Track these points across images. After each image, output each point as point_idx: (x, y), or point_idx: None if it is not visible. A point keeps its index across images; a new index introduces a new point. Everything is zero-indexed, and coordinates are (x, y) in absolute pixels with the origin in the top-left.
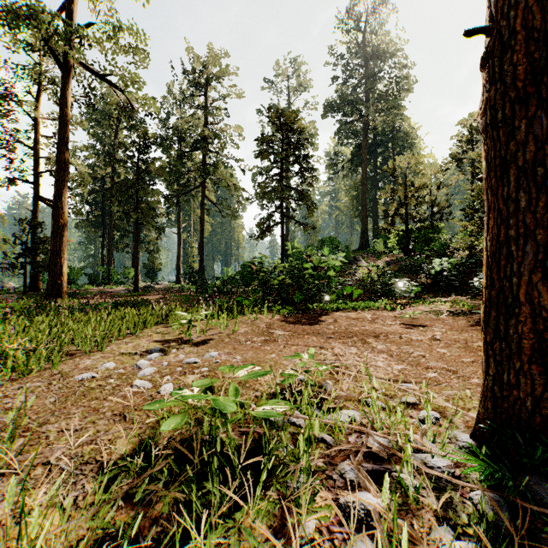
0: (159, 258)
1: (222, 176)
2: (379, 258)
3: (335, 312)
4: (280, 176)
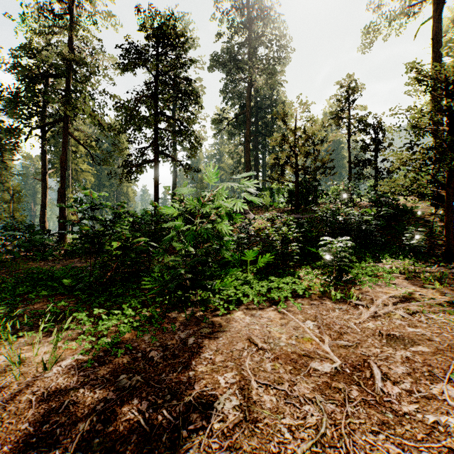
0: (22, 208)
1: (87, 108)
2: (267, 210)
3: (232, 310)
4: (151, 96)
